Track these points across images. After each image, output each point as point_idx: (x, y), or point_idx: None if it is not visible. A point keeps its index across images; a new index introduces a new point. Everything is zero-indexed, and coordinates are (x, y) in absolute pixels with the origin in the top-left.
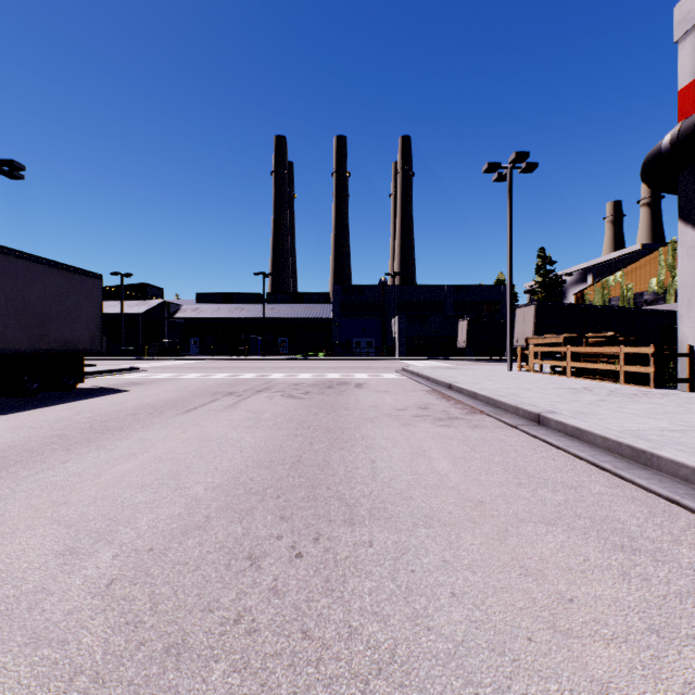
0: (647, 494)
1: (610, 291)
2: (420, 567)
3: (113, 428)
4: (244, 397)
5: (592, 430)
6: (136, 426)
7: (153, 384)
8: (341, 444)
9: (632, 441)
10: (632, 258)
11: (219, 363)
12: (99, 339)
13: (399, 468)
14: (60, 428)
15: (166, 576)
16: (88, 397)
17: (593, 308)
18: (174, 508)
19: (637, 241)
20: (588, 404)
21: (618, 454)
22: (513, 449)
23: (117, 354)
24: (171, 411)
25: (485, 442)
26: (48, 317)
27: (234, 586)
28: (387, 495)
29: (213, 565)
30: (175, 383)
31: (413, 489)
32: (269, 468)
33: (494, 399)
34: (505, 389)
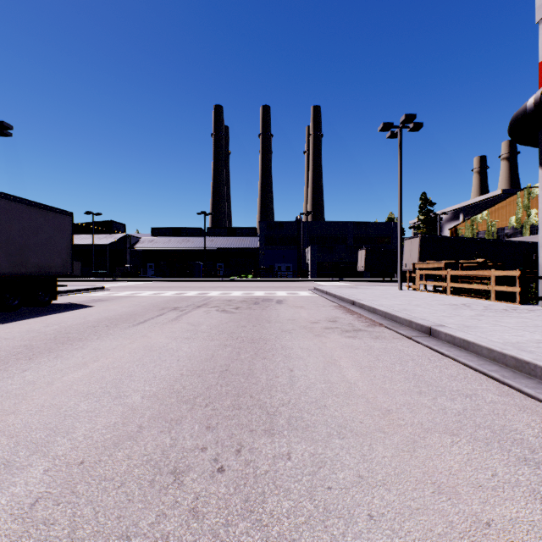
0: (536, 403)
1: (478, 226)
2: (337, 483)
3: (73, 339)
4: (186, 312)
5: (478, 342)
6: (93, 337)
7: (114, 301)
8: (264, 354)
9: (516, 353)
10: (494, 201)
11: (169, 283)
12: (70, 264)
13: (313, 377)
14: (28, 339)
15: (91, 494)
16: (59, 312)
17: (466, 240)
18: (111, 417)
19: (499, 187)
20: (469, 318)
21: (503, 364)
22: (410, 358)
23: (90, 276)
24: (124, 323)
25: (386, 352)
26: (27, 246)
27: (154, 507)
28: (303, 404)
29: (138, 481)
30: (131, 300)
31: (326, 397)
32: (201, 377)
33: (391, 313)
34: (399, 305)
